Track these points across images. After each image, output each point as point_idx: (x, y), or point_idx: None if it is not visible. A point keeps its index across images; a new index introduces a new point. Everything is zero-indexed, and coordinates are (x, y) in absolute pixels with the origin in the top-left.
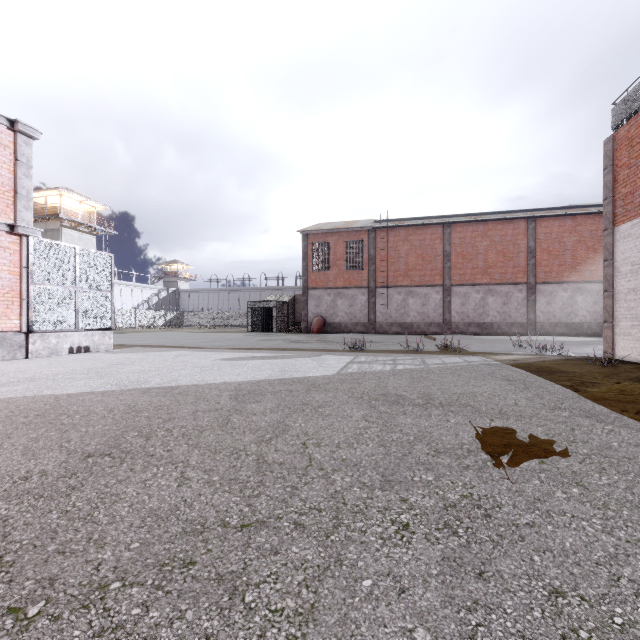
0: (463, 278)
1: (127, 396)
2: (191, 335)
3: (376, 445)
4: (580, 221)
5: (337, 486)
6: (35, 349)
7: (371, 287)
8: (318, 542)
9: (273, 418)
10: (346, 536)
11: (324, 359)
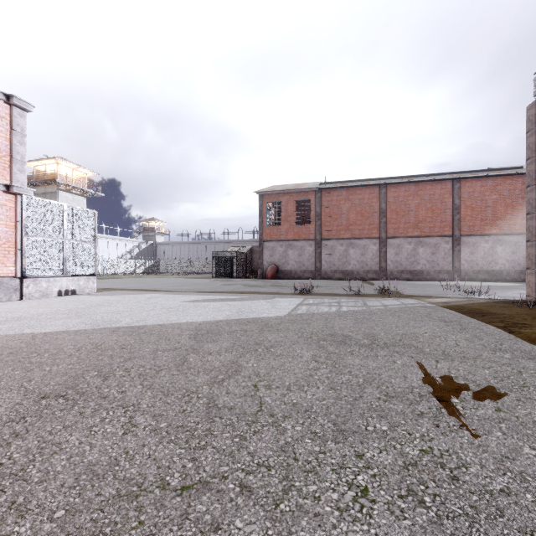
0: (397, 231)
1: (97, 335)
2: (164, 280)
3: (326, 388)
4: (500, 181)
5: (287, 436)
6: (28, 292)
7: (317, 239)
8: (265, 513)
9: (227, 358)
10: (297, 505)
11: (277, 301)
